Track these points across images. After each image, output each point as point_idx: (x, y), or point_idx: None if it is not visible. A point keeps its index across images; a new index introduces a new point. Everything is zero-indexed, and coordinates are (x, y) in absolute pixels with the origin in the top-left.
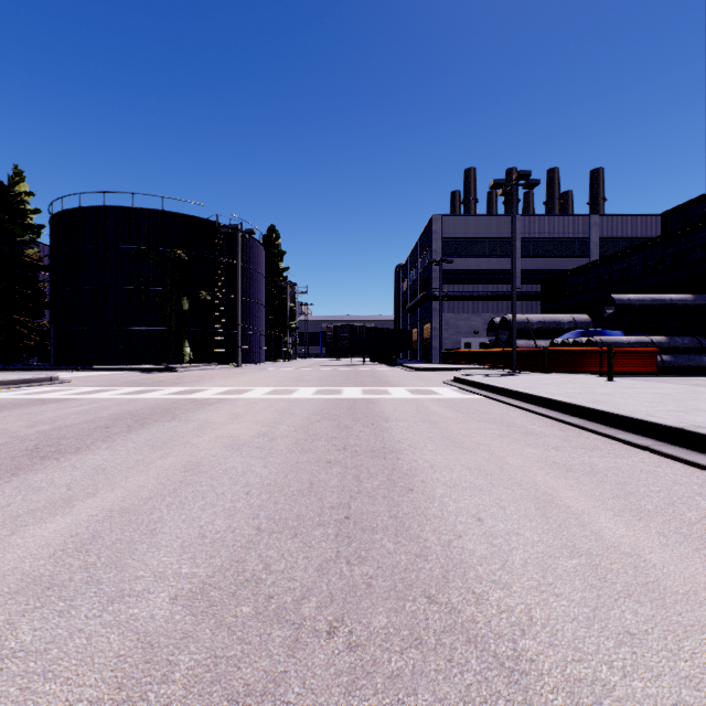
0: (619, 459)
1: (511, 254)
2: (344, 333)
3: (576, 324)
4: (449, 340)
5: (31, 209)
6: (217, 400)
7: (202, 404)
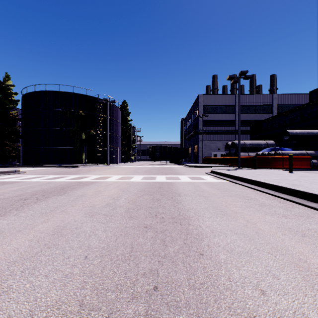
0: None
1: (235, 112)
2: (157, 149)
3: (268, 145)
4: (206, 153)
5: (13, 92)
6: (92, 183)
7: (83, 185)
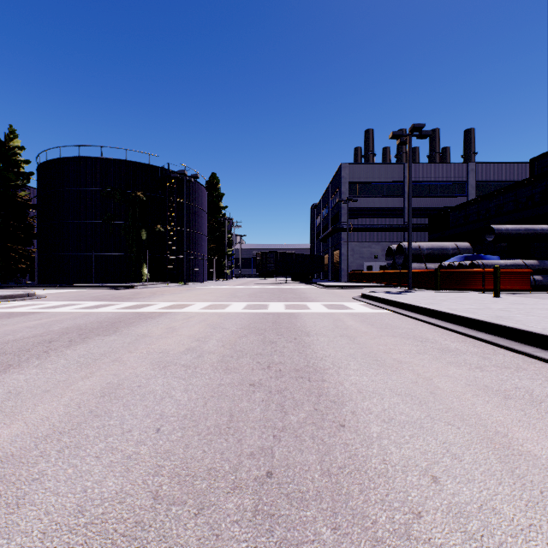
0: None
1: (404, 194)
2: (270, 258)
3: (459, 250)
4: (354, 263)
5: (23, 160)
6: (160, 314)
7: (145, 318)
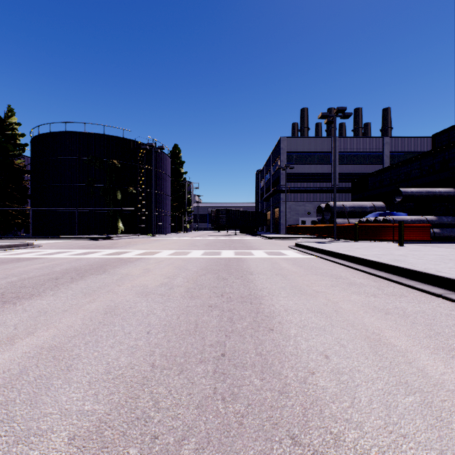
0: (422, 304)
1: (332, 162)
2: (223, 214)
3: (375, 208)
4: (291, 219)
5: (19, 133)
6: (136, 259)
7: (125, 262)
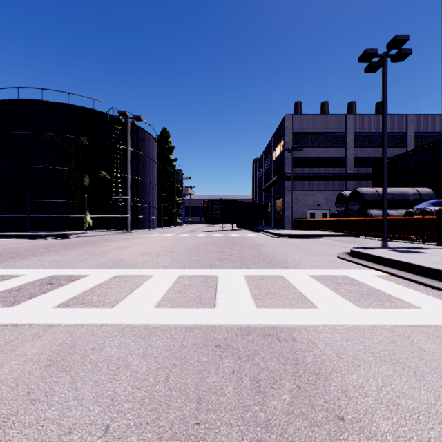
0: None
1: (346, 144)
2: (217, 205)
3: (421, 196)
4: (298, 211)
5: None
6: None
7: None
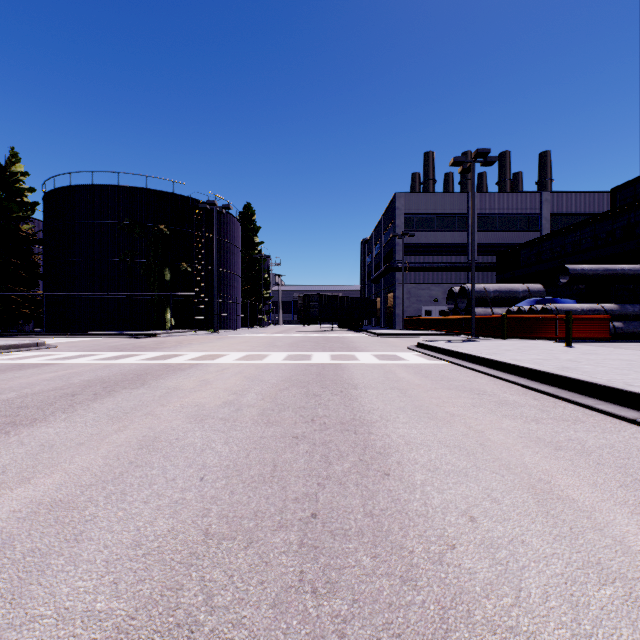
0: (608, 434)
1: (468, 228)
2: (314, 302)
3: (530, 293)
4: (411, 308)
5: (26, 187)
6: (190, 366)
7: (174, 370)
